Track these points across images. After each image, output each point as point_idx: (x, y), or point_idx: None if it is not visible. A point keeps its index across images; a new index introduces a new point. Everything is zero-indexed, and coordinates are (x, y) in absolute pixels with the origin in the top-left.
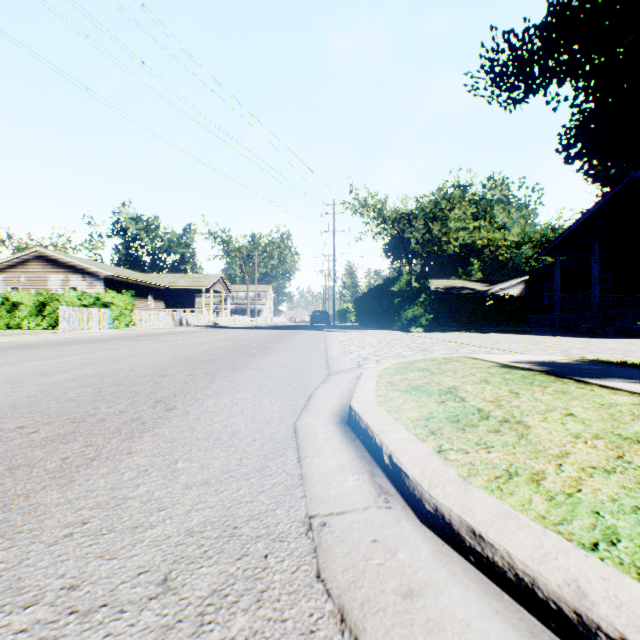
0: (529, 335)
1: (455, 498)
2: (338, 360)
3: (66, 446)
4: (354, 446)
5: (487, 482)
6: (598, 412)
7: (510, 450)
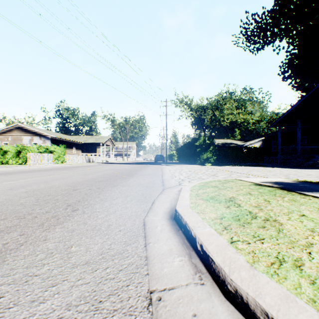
0: (265, 167)
1: (248, 282)
2: (168, 181)
3: (8, 235)
4: (178, 235)
5: (267, 268)
6: (318, 213)
7: (275, 241)
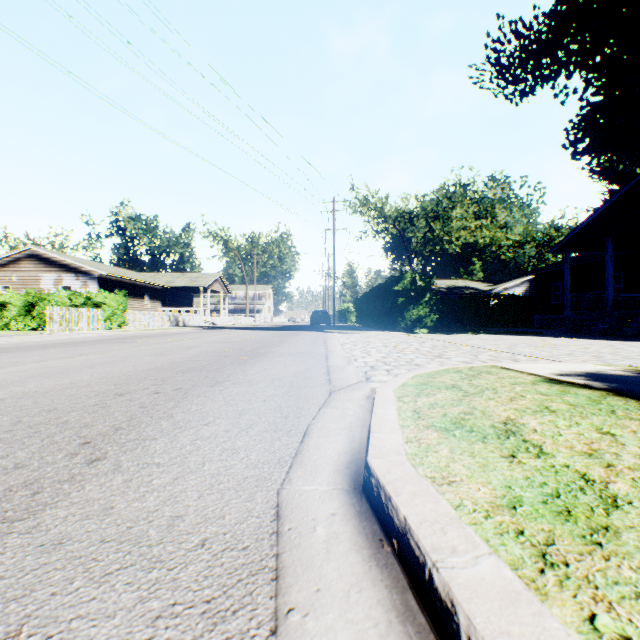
0: (542, 337)
1: None
2: (341, 370)
3: None
4: (383, 567)
5: None
6: None
7: None
